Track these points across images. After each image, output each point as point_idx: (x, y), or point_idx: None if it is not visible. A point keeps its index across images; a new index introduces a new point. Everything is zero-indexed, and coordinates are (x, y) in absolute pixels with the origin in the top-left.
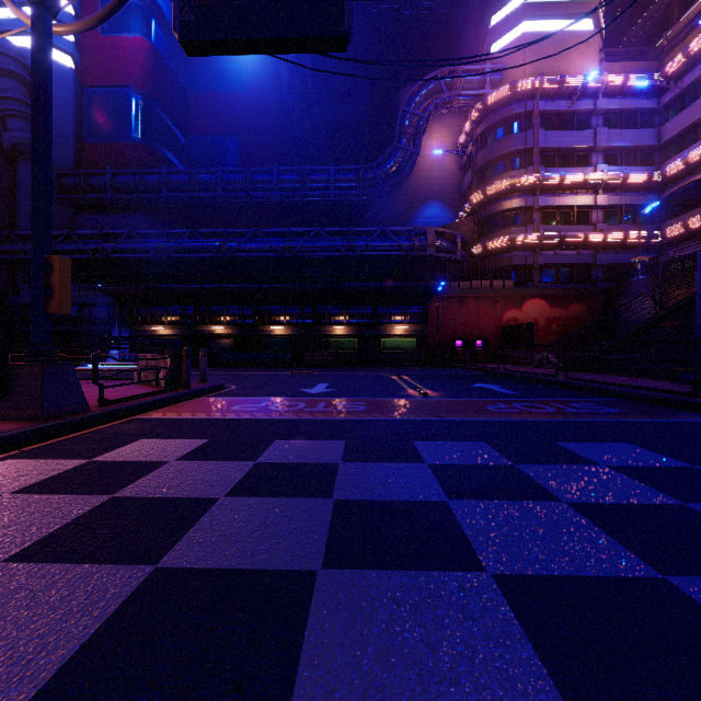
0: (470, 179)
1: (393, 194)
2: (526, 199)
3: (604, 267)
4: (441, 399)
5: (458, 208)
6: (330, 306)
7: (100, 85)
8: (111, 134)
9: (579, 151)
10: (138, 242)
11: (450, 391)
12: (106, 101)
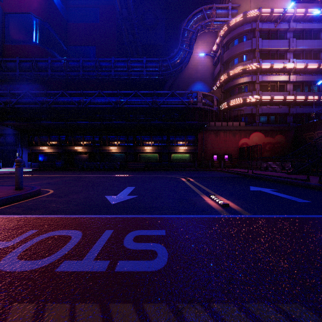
0: (219, 69)
1: (177, 77)
2: (251, 77)
3: (293, 115)
4: (253, 217)
5: (212, 85)
6: (143, 136)
7: (14, 12)
8: (20, 40)
9: (280, 51)
10: (32, 98)
11: (243, 199)
12: (18, 21)
